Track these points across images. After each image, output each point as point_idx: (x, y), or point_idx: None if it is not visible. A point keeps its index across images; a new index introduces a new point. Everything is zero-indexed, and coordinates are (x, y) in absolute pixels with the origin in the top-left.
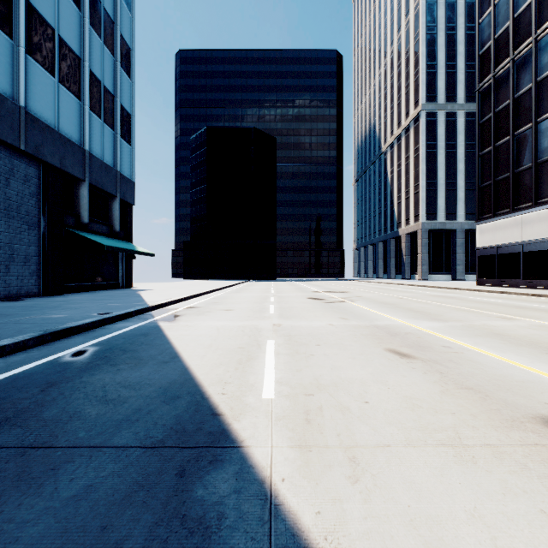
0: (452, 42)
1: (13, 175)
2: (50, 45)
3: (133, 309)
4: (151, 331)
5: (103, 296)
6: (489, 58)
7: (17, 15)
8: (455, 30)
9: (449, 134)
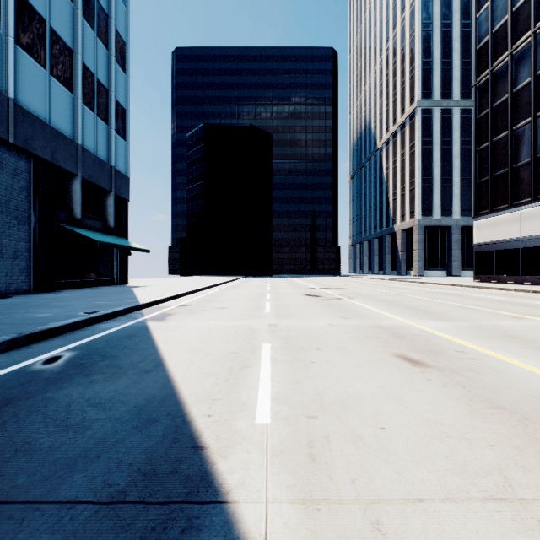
0: (448, 39)
1: (1, 169)
2: (41, 36)
3: (122, 307)
4: (138, 333)
5: (95, 293)
6: (486, 53)
7: (6, 4)
8: (450, 27)
9: (444, 130)
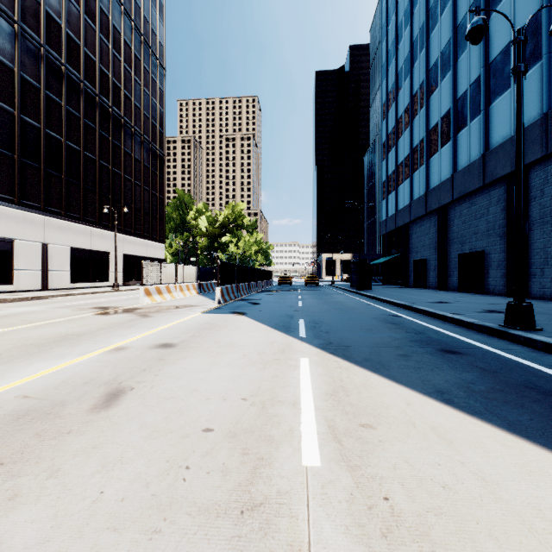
0: None
1: None
2: None
3: None
4: None
5: None
6: None
7: None
8: None
9: None
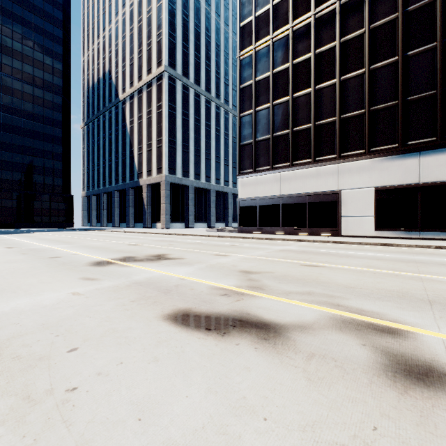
0: (186, 27)
1: None
2: None
3: None
4: None
5: None
6: (250, 32)
7: None
8: (188, 18)
9: (184, 103)
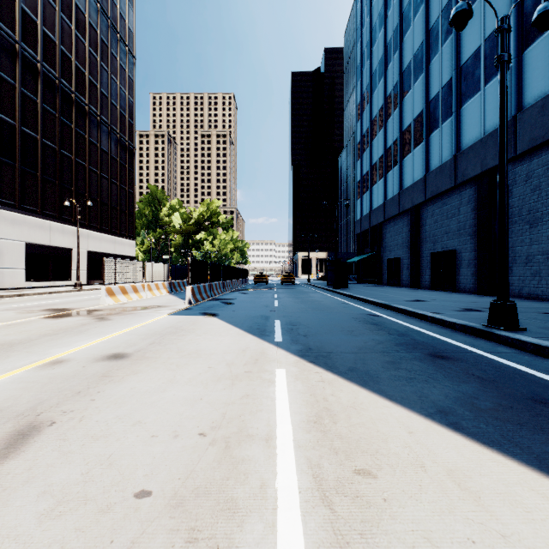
0: None
1: None
2: None
3: None
4: None
5: None
6: None
7: None
8: None
9: None
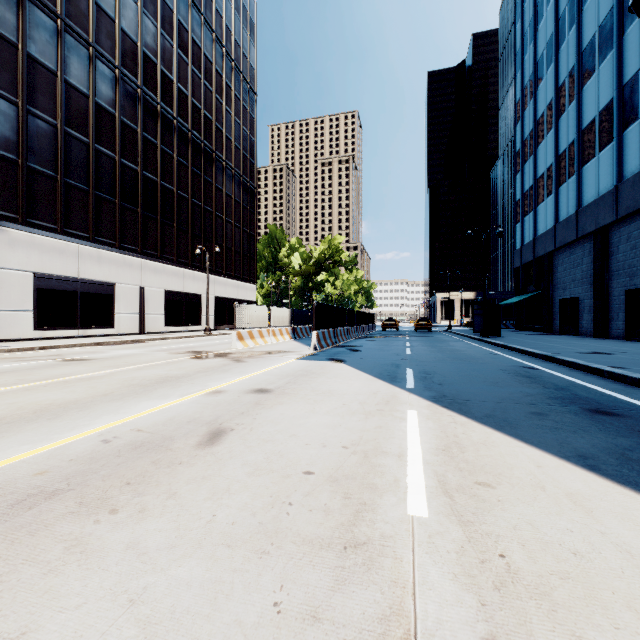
0: None
1: None
2: None
3: None
4: None
5: None
6: None
7: None
8: None
9: None
